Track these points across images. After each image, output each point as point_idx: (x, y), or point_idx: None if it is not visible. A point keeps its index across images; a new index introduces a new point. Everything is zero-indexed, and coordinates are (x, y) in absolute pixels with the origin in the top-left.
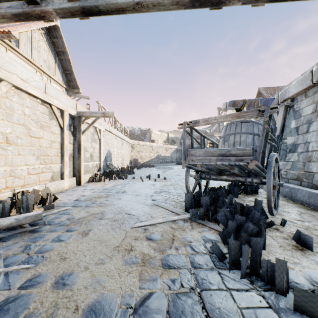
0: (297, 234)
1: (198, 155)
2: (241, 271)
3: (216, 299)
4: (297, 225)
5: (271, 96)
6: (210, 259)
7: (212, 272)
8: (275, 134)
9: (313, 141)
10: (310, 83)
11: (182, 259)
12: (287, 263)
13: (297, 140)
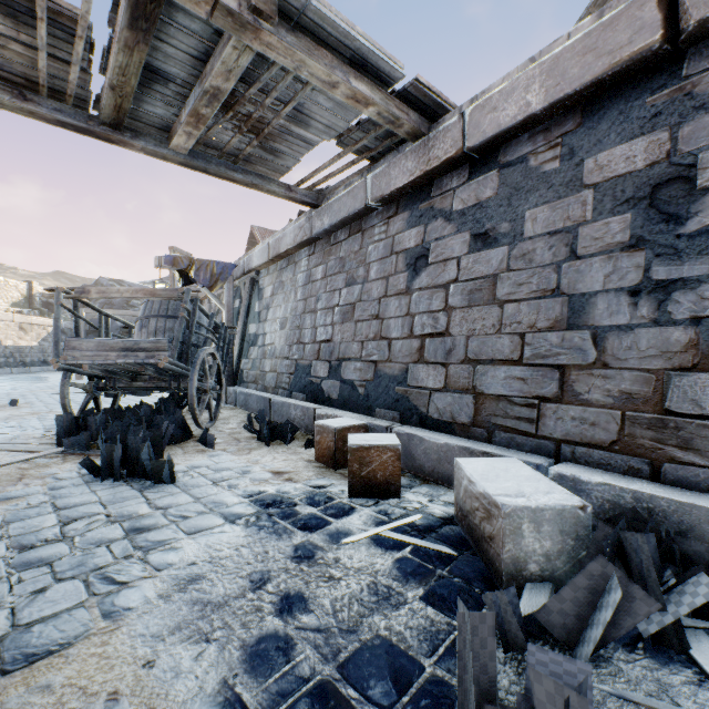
0: (204, 436)
1: (85, 349)
2: (115, 473)
3: (74, 500)
4: (225, 433)
5: (238, 259)
6: (82, 480)
7: (79, 487)
8: (212, 323)
9: (269, 333)
10: (268, 258)
11: (35, 489)
12: (179, 462)
13: (259, 330)
